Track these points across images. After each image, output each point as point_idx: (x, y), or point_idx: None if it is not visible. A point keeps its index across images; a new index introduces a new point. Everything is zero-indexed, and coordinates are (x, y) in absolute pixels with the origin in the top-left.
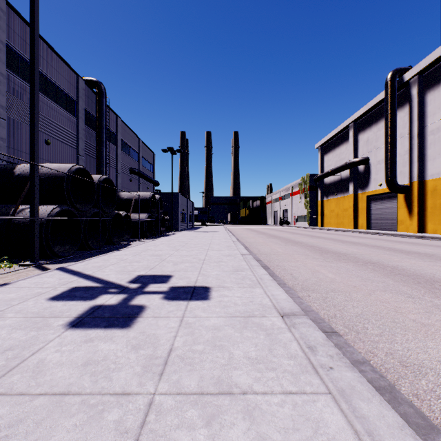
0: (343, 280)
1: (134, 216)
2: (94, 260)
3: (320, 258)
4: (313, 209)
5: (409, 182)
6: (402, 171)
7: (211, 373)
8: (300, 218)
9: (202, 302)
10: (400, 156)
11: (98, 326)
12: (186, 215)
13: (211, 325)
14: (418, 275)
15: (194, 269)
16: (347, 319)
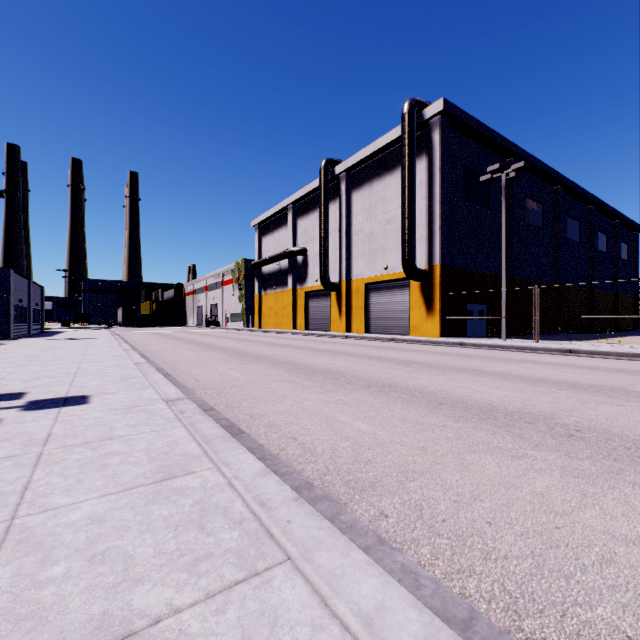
0: (246, 378)
1: None
2: None
3: (236, 361)
4: (250, 306)
5: (340, 280)
6: (334, 268)
7: (94, 436)
8: (233, 316)
9: (79, 406)
10: (333, 252)
11: None
12: (27, 310)
13: (93, 417)
14: (312, 368)
15: (62, 383)
16: (231, 402)
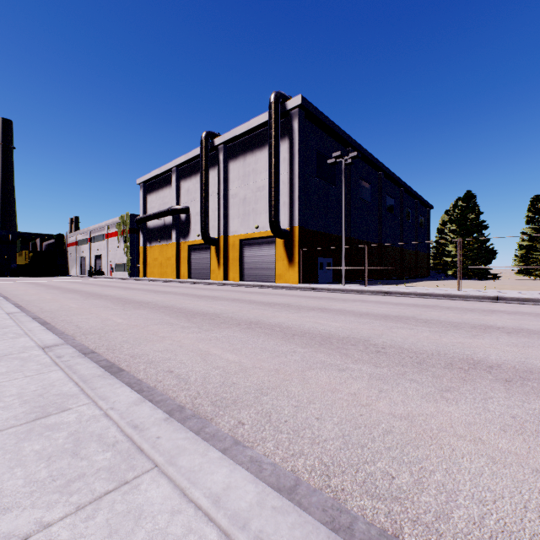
0: (129, 322)
1: None
2: None
3: (120, 308)
4: (136, 257)
5: (218, 236)
6: (214, 225)
7: None
8: (118, 266)
9: None
10: (212, 212)
11: None
12: None
13: None
14: (192, 311)
15: None
16: (112, 345)
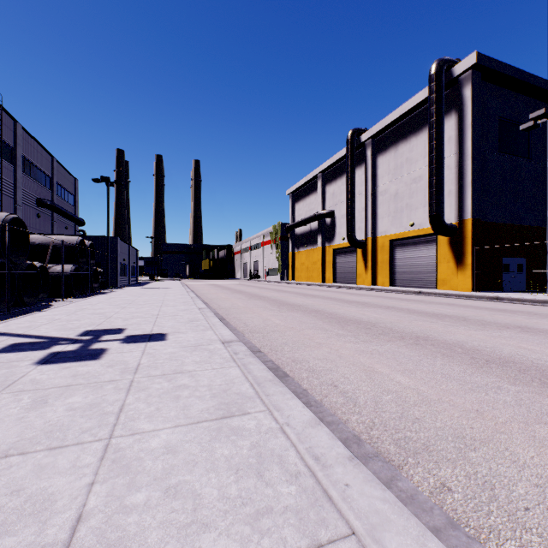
0: (286, 324)
1: (53, 268)
2: (15, 322)
3: (276, 309)
4: (285, 262)
5: (365, 238)
6: (360, 226)
7: (170, 369)
8: (271, 271)
9: (159, 342)
10: (358, 212)
11: (69, 361)
12: (128, 267)
13: (169, 352)
14: (343, 317)
15: (148, 322)
16: (274, 346)
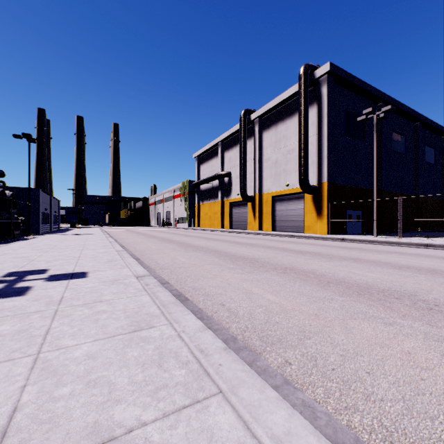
0: (190, 262)
1: None
2: None
3: (183, 250)
4: (192, 212)
5: (254, 194)
6: (250, 185)
7: (90, 299)
8: (181, 219)
9: (81, 279)
10: (249, 174)
11: None
12: (49, 215)
13: (90, 286)
14: (235, 255)
15: (70, 263)
16: (179, 278)
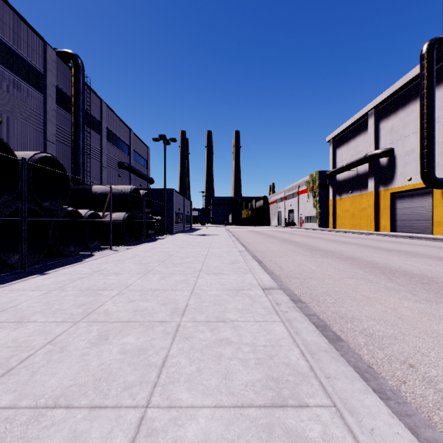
0: None
1: (109, 216)
2: None
3: (398, 288)
4: (323, 209)
5: None
6: (439, 162)
7: None
8: (307, 218)
9: None
10: (436, 144)
11: None
12: (183, 215)
13: None
14: None
15: (137, 376)
16: None
